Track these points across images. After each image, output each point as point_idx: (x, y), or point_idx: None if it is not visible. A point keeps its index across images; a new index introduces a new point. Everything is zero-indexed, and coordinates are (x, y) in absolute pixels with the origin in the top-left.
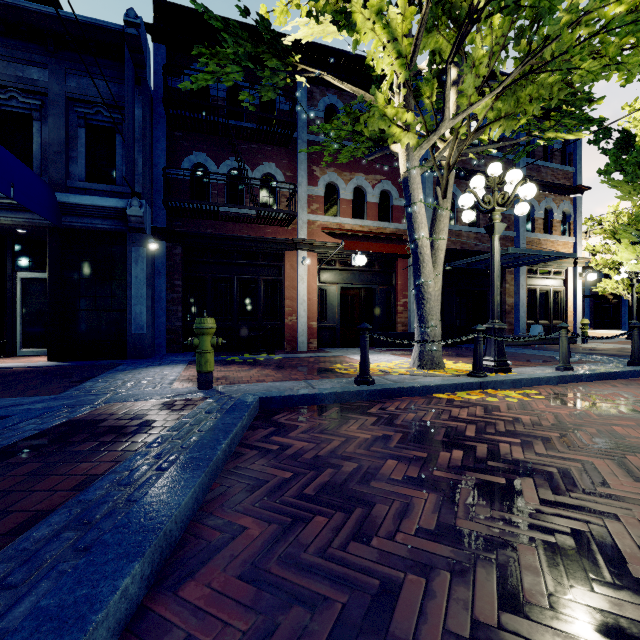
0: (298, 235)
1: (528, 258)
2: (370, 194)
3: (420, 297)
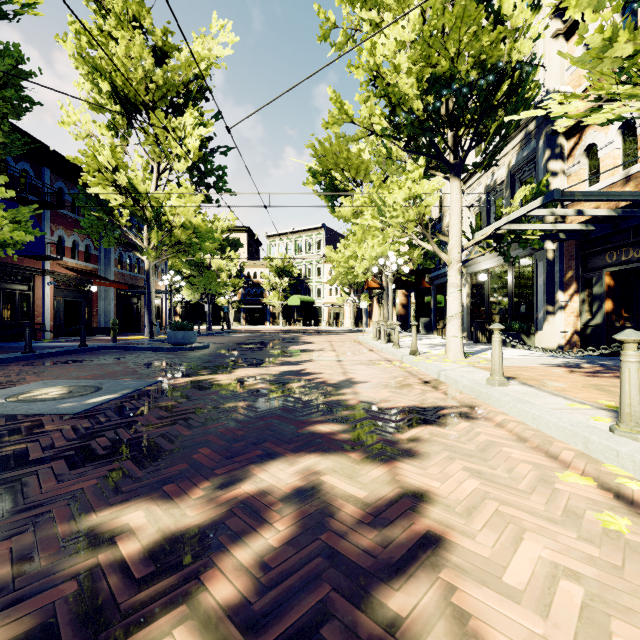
0: (45, 267)
1: (158, 293)
2: (81, 246)
3: (151, 312)
